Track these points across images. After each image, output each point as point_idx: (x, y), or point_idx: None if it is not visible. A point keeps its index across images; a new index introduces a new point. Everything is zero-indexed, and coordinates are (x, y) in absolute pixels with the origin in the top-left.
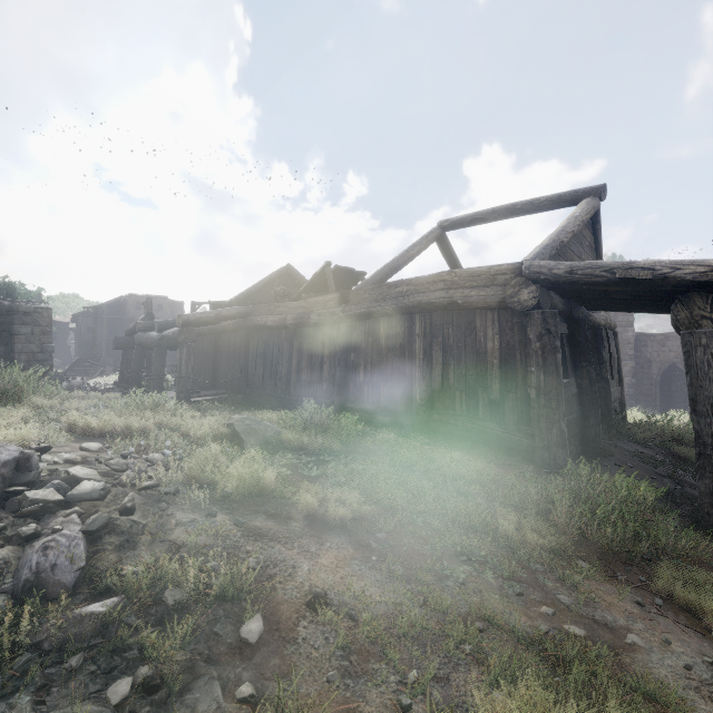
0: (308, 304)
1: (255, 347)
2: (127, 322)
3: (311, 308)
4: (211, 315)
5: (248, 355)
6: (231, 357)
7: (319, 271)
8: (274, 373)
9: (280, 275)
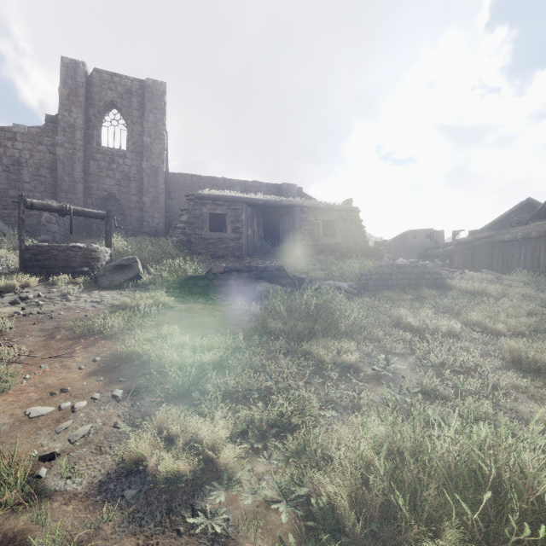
0: (530, 227)
1: (497, 252)
2: (407, 247)
3: (532, 228)
4: (470, 238)
5: (493, 257)
6: (482, 259)
7: (539, 207)
8: (509, 265)
9: (520, 207)
